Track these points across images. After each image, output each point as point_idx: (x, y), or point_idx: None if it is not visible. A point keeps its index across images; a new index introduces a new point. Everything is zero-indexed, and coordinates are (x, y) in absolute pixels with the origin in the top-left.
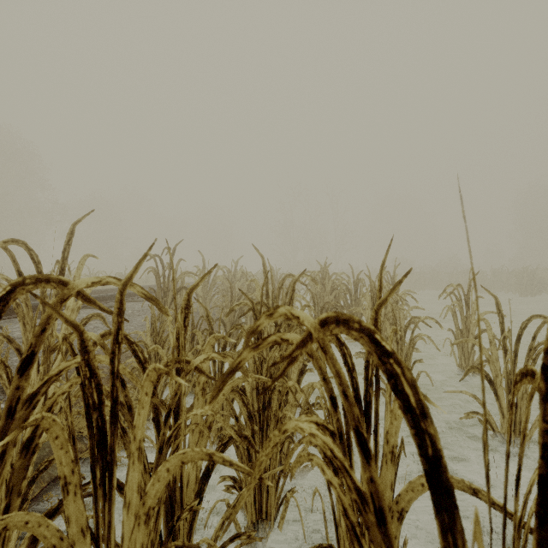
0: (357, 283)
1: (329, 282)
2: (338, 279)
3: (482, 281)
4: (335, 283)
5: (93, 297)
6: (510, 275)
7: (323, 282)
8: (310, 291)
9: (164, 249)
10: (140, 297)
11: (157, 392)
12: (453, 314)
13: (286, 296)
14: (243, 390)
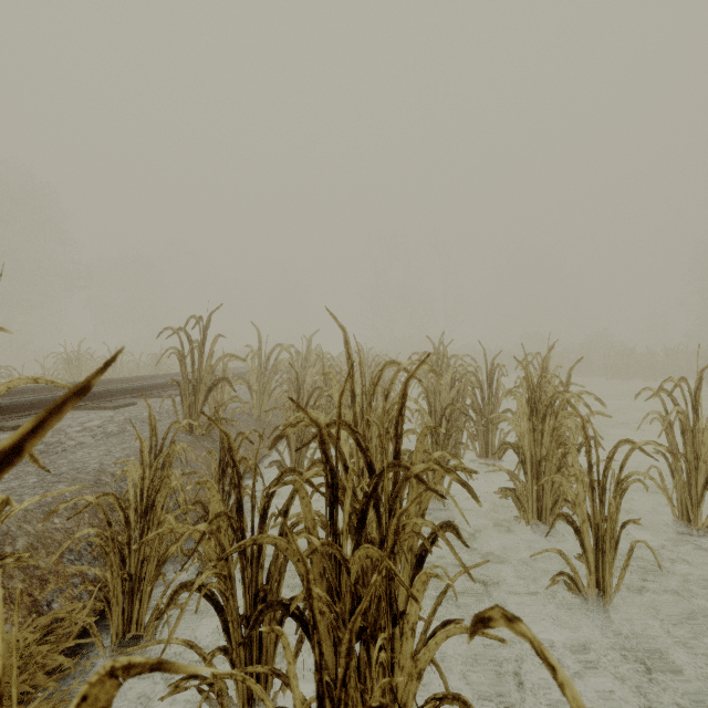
0: (492, 372)
1: (448, 369)
2: (462, 365)
3: (651, 364)
4: (457, 372)
5: (92, 392)
6: (692, 356)
7: (439, 370)
8: (423, 386)
9: (190, 319)
10: (170, 390)
11: (144, 587)
12: (665, 427)
13: (386, 399)
14: (299, 615)
